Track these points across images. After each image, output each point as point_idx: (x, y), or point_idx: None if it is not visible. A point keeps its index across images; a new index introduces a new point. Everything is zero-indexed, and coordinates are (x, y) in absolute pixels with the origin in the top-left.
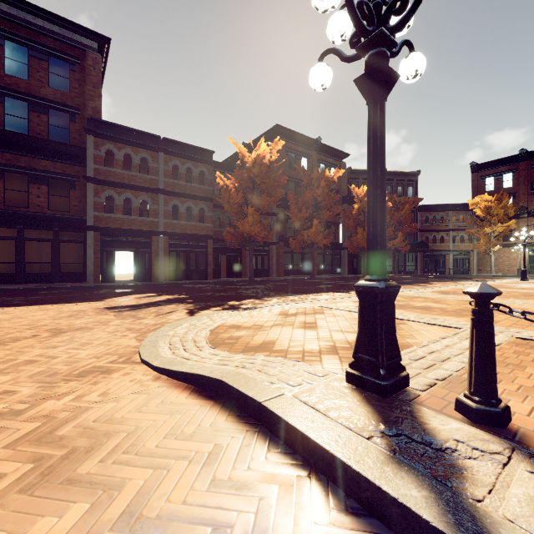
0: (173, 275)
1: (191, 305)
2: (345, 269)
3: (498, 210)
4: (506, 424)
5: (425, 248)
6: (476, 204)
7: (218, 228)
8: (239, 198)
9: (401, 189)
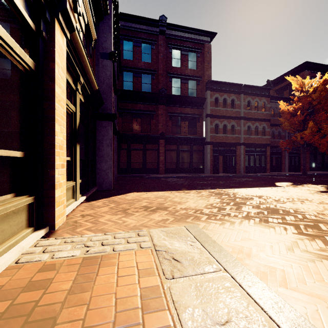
0: (247, 170)
1: None
2: None
3: None
4: None
5: None
6: None
7: None
8: (302, 116)
9: None
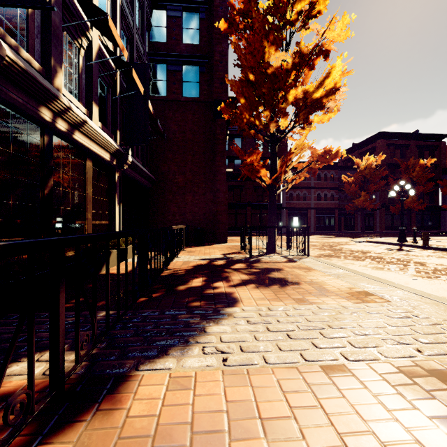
0: (317, 228)
1: (348, 237)
2: (445, 226)
3: None
4: (416, 243)
5: None
6: None
7: (339, 202)
8: (356, 188)
9: None
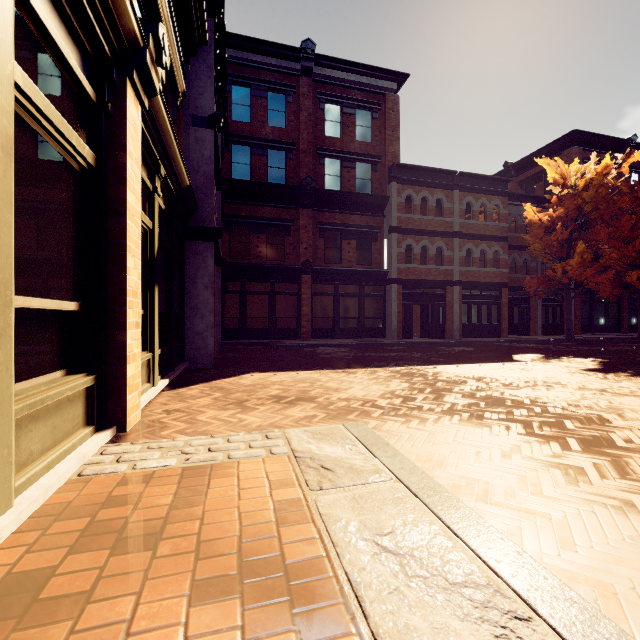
0: (465, 332)
1: None
2: None
3: None
4: None
5: None
6: None
7: None
8: (565, 233)
9: None
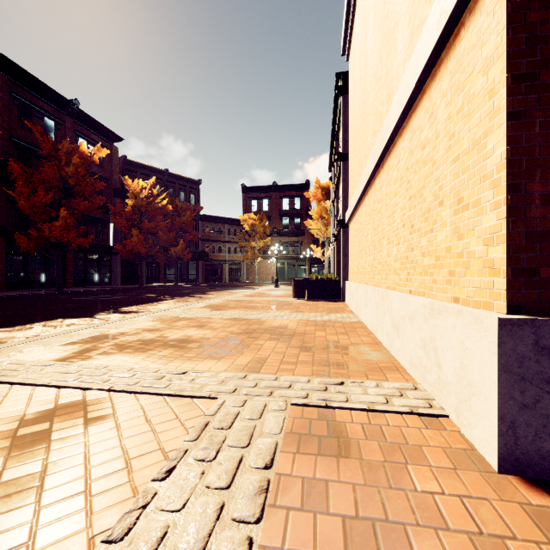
0: None
1: None
2: (118, 279)
3: (260, 228)
4: None
5: (206, 257)
6: (246, 220)
7: None
8: None
9: (184, 195)
